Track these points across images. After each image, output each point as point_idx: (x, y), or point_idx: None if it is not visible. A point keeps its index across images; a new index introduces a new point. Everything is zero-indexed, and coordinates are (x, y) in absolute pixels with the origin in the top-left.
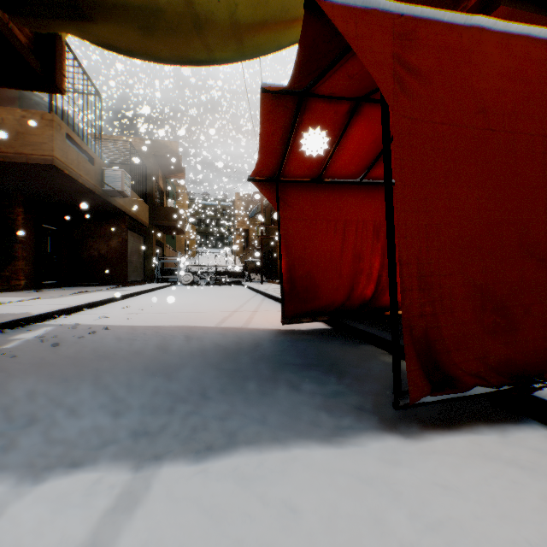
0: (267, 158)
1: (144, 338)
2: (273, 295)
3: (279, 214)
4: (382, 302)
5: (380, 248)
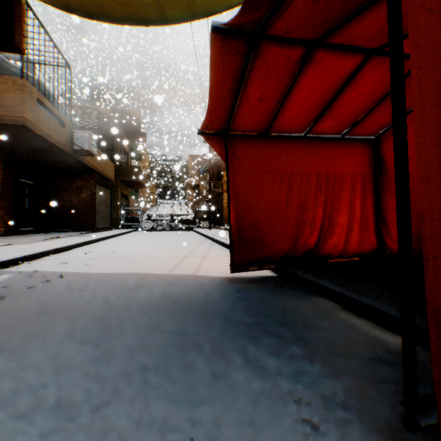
0: (216, 109)
1: (94, 287)
2: (220, 240)
3: (227, 167)
4: (324, 251)
5: (323, 199)
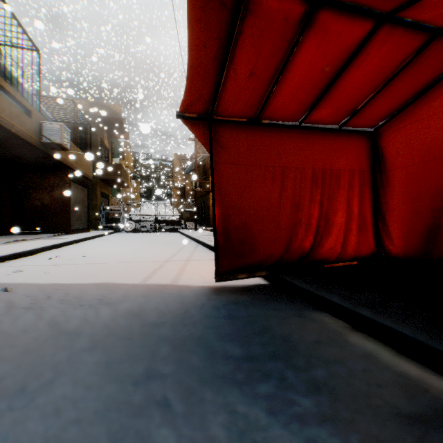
0: (197, 84)
1: (44, 305)
2: (205, 242)
3: (212, 158)
4: (321, 254)
5: (319, 197)
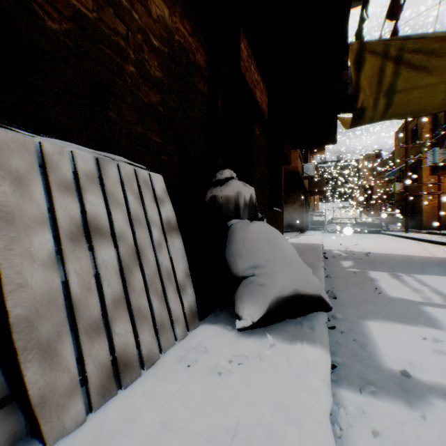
0: None
1: (401, 257)
2: (443, 242)
3: None
4: None
5: None
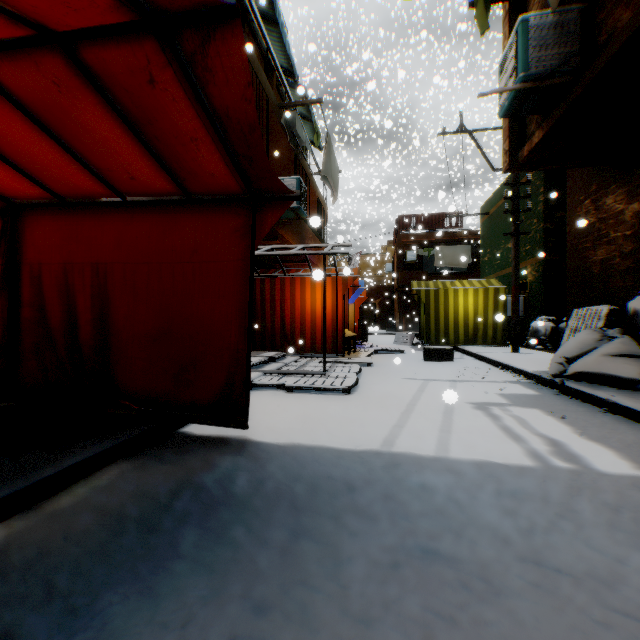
0: None
1: None
2: None
3: None
4: None
5: None
